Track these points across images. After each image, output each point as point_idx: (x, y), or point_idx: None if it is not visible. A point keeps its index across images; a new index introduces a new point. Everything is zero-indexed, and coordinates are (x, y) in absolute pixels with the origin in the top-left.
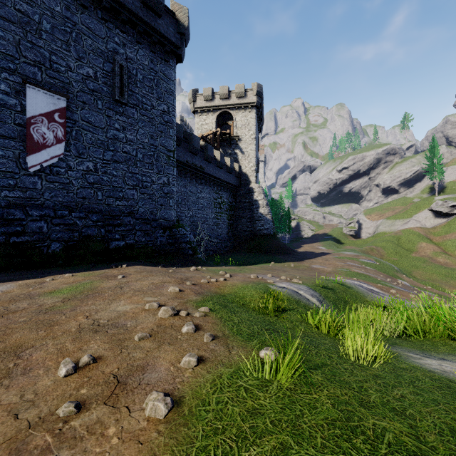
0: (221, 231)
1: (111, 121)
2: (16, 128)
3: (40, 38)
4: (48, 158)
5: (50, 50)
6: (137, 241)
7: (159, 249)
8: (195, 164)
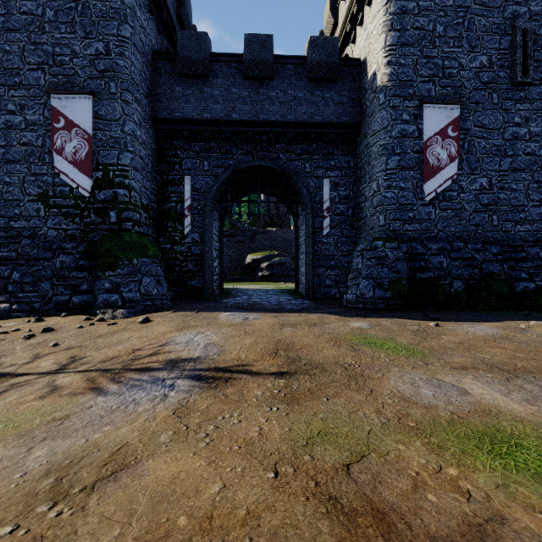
0: None
1: (509, 115)
2: (413, 156)
3: (434, 47)
4: (441, 182)
5: (442, 56)
6: None
7: None
8: None
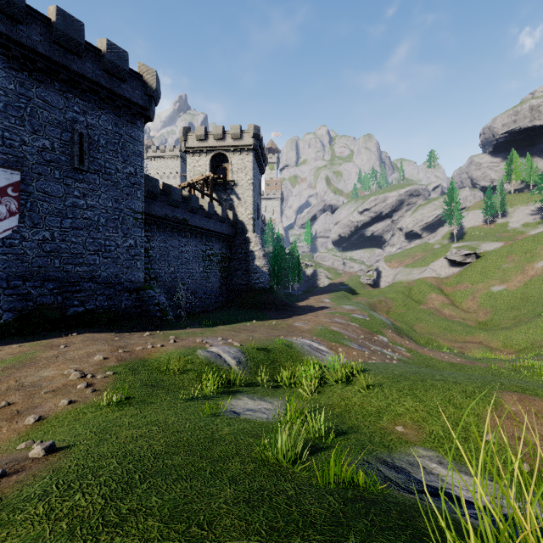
0: (211, 286)
1: (70, 189)
2: None
3: None
4: (0, 231)
5: (3, 128)
6: (99, 306)
7: (124, 313)
8: (177, 217)
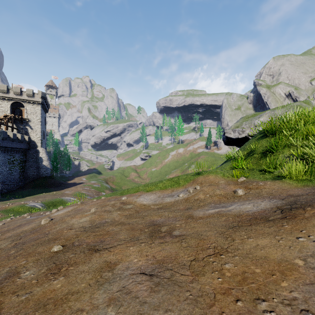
0: (14, 177)
1: None
2: None
3: None
4: None
5: None
6: None
7: None
8: None
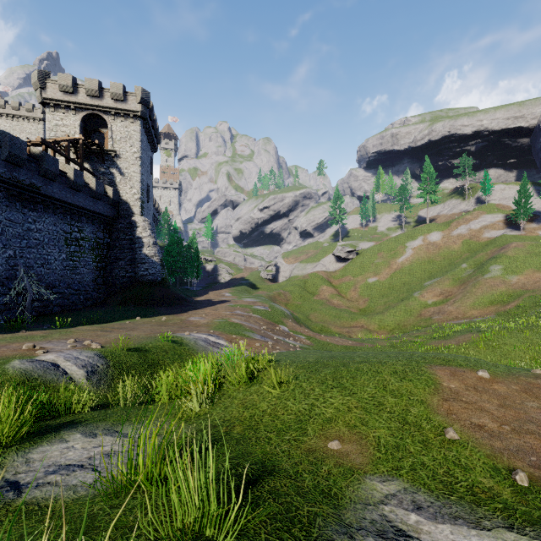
0: (80, 278)
1: None
2: None
3: None
4: None
5: None
6: None
7: None
8: (18, 180)
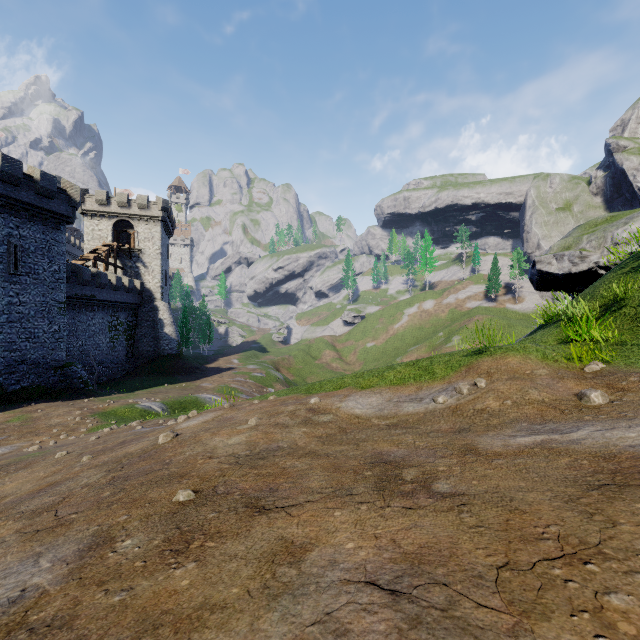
0: (118, 355)
1: (6, 291)
2: None
3: None
4: None
5: None
6: (31, 383)
7: (52, 387)
8: (86, 295)
